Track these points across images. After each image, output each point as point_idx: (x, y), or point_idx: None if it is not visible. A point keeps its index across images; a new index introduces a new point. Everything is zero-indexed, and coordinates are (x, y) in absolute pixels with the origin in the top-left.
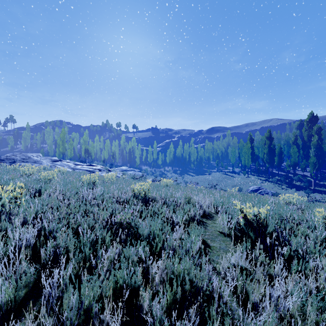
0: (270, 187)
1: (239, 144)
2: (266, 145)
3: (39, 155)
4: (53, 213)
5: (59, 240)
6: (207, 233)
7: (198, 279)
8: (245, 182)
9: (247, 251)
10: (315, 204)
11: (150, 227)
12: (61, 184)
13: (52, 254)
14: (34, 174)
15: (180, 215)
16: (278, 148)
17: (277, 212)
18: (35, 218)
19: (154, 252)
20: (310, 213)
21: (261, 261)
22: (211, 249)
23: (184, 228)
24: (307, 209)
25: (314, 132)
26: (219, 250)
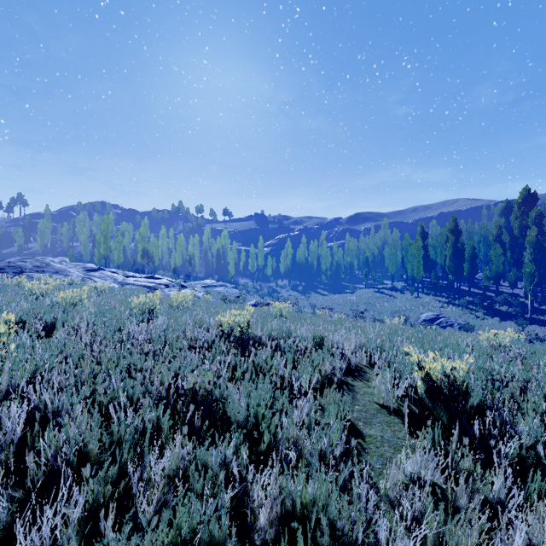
0: (457, 314)
1: (403, 242)
2: (449, 244)
3: (64, 260)
4: (68, 371)
5: (67, 432)
6: (356, 406)
7: (347, 520)
8: (414, 306)
9: (439, 450)
10: (543, 347)
11: (250, 400)
12: (94, 312)
13: (50, 465)
14: (49, 294)
15: (305, 373)
16: (470, 248)
17: (482, 365)
18: (31, 383)
19: (256, 449)
20: (538, 365)
21: (465, 470)
22: (366, 442)
23: (314, 397)
24: (531, 358)
25: (530, 221)
26: (382, 444)
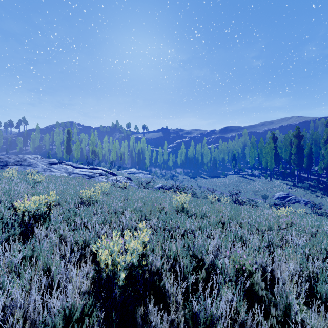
0: (301, 194)
1: (259, 144)
2: (294, 145)
3: (37, 156)
4: None
5: None
6: None
7: None
8: (269, 187)
9: None
10: None
11: None
12: None
13: None
14: None
15: None
16: (308, 148)
17: None
18: None
19: None
20: None
21: None
22: None
23: None
24: None
25: None
26: None
